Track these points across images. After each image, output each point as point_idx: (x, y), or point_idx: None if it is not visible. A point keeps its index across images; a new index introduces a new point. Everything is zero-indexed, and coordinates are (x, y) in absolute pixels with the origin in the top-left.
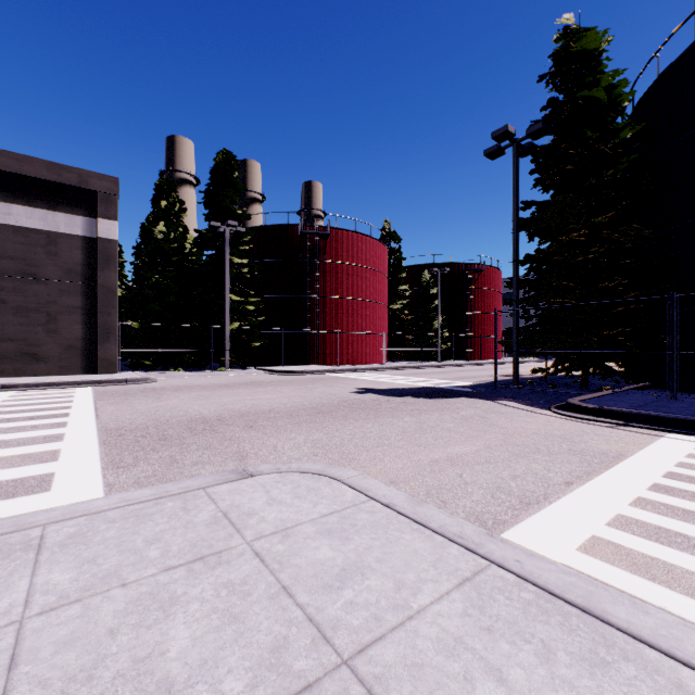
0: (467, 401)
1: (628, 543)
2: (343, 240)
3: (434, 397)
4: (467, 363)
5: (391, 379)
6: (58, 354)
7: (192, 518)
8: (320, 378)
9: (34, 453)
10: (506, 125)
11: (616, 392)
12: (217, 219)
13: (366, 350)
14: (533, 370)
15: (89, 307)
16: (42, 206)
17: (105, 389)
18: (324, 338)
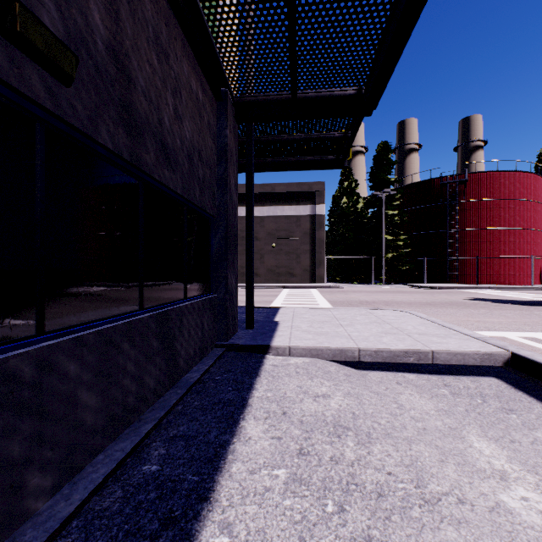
0: None
1: (513, 338)
2: (483, 181)
3: (531, 305)
4: None
5: (515, 295)
6: (300, 273)
7: (361, 312)
8: (449, 291)
9: (312, 303)
10: None
11: None
12: (377, 188)
13: (509, 272)
14: None
15: (312, 250)
16: (294, 204)
17: (321, 290)
18: (462, 262)
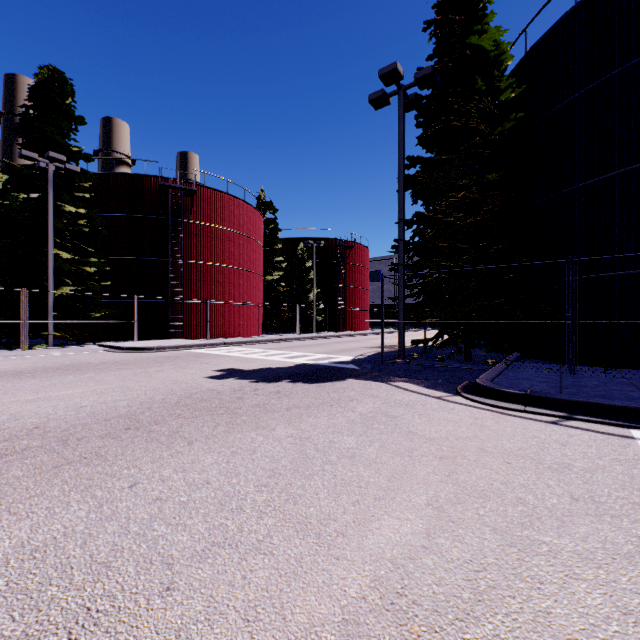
0: (358, 384)
1: None
2: (213, 201)
3: (317, 381)
4: (341, 334)
5: (264, 355)
6: None
7: None
8: (177, 356)
9: None
10: (395, 62)
11: (508, 366)
12: (41, 154)
13: (239, 321)
14: (413, 342)
15: None
16: None
17: None
18: (190, 308)
